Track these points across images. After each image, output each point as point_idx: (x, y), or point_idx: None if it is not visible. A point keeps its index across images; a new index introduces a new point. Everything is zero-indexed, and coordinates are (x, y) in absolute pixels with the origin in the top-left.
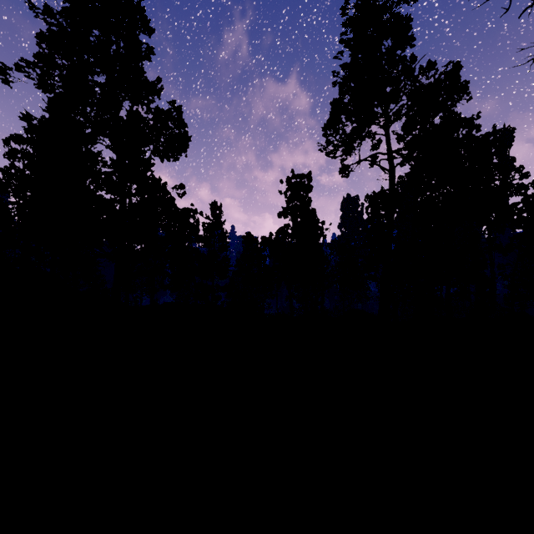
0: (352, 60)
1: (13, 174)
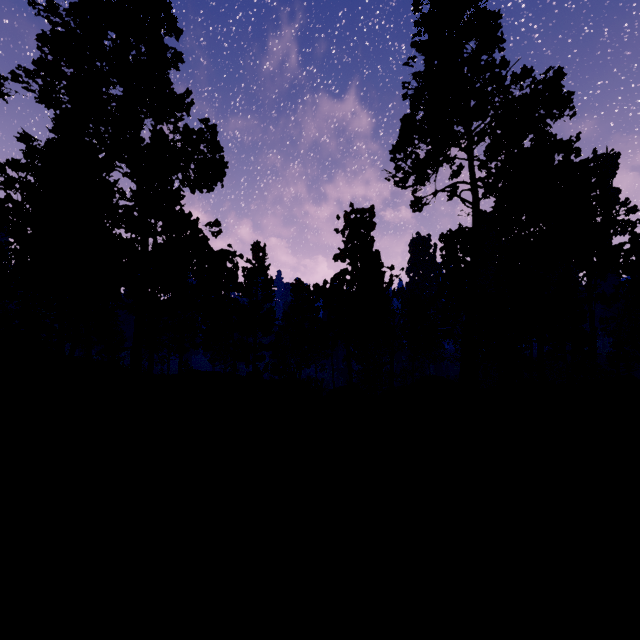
0: (427, 67)
1: (10, 209)
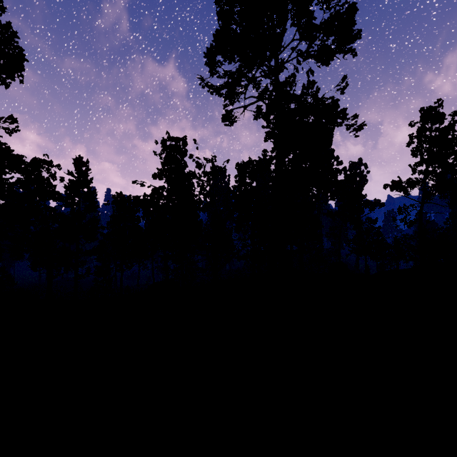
0: None
1: None
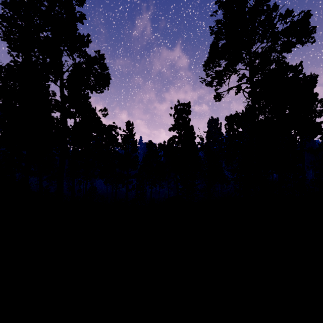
0: (225, 14)
1: None
